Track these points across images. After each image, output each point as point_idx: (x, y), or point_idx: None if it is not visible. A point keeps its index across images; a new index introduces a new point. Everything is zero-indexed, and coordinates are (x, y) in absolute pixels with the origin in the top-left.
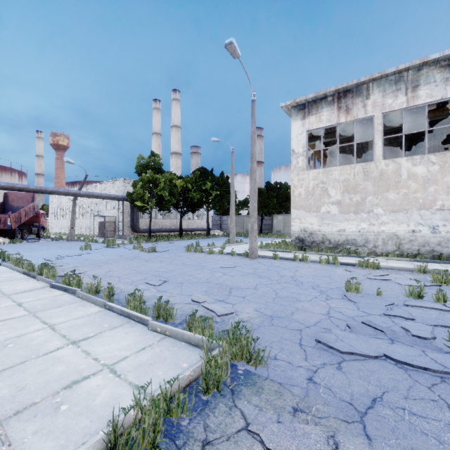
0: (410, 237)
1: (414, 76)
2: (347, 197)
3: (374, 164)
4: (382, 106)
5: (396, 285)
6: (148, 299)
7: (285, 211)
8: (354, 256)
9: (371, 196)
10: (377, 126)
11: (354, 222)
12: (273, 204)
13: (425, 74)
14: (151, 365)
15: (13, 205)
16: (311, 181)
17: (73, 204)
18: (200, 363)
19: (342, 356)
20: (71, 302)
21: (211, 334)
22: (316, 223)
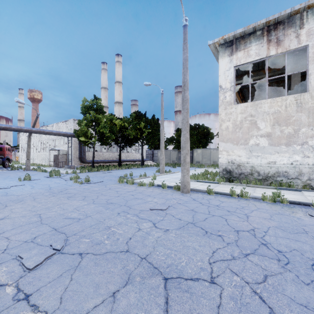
0: None
1: None
2: (278, 129)
3: (309, 95)
4: None
5: None
6: None
7: (202, 146)
8: (288, 189)
9: (305, 127)
10: (313, 56)
11: (285, 154)
12: (193, 140)
13: None
14: None
15: None
16: (239, 114)
17: (28, 139)
18: None
19: None
20: None
21: None
22: (244, 155)
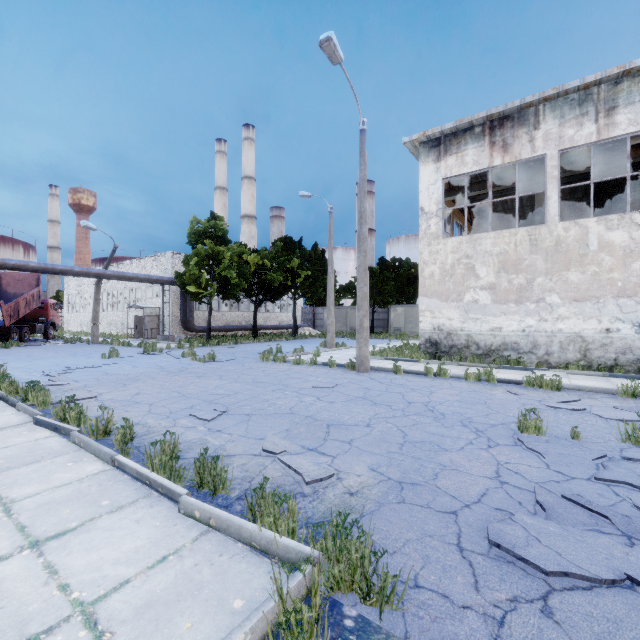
0: (603, 339)
1: (609, 93)
2: (505, 278)
3: (546, 229)
4: (558, 140)
5: (598, 420)
6: (190, 446)
7: (406, 300)
8: (515, 368)
9: (542, 277)
10: (552, 171)
11: (515, 316)
12: (389, 290)
13: (625, 90)
14: (170, 605)
15: (8, 291)
16: (450, 254)
17: (96, 289)
18: (267, 607)
19: (545, 580)
20: (58, 453)
21: (292, 527)
22: (456, 317)
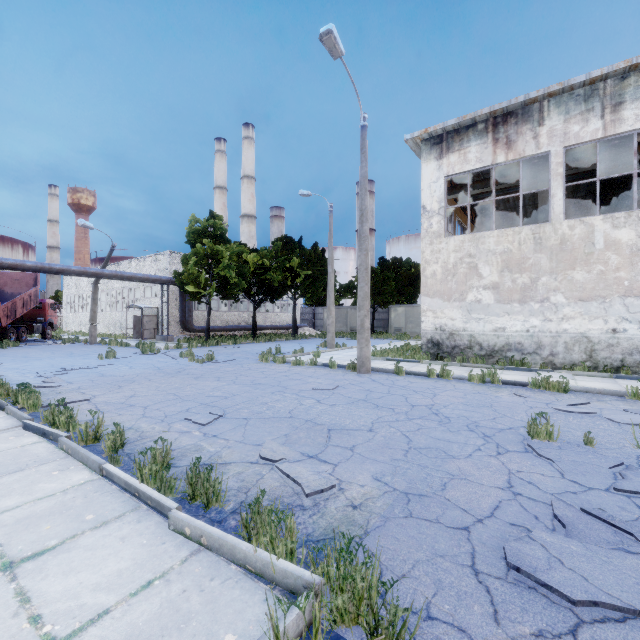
0: (610, 340)
1: (615, 88)
2: (508, 277)
3: (551, 227)
4: (563, 136)
5: (610, 425)
6: (184, 452)
7: (407, 300)
8: (519, 369)
9: (546, 276)
10: (556, 168)
11: (518, 316)
12: (390, 289)
13: (632, 85)
14: None
15: (5, 291)
16: (452, 253)
17: (94, 289)
18: None
19: (572, 609)
20: (44, 460)
21: (290, 547)
22: (459, 317)
